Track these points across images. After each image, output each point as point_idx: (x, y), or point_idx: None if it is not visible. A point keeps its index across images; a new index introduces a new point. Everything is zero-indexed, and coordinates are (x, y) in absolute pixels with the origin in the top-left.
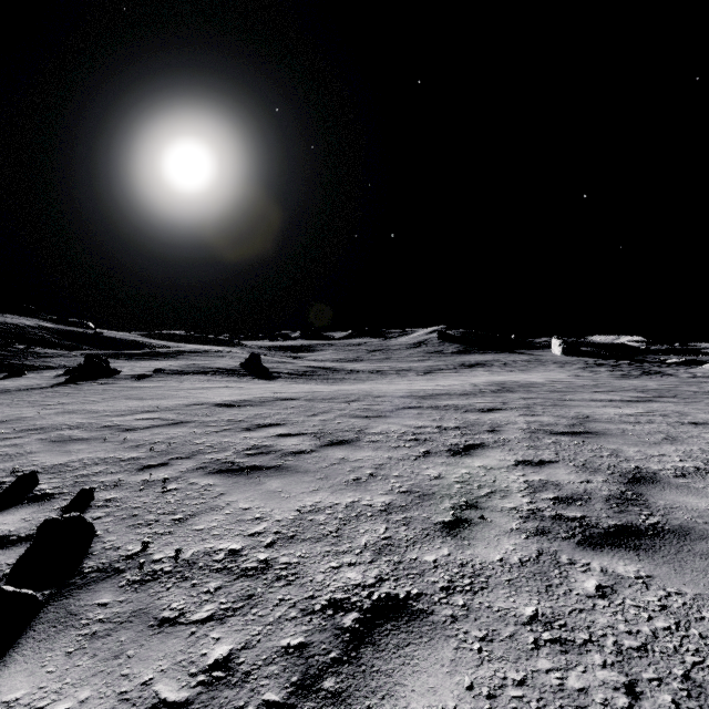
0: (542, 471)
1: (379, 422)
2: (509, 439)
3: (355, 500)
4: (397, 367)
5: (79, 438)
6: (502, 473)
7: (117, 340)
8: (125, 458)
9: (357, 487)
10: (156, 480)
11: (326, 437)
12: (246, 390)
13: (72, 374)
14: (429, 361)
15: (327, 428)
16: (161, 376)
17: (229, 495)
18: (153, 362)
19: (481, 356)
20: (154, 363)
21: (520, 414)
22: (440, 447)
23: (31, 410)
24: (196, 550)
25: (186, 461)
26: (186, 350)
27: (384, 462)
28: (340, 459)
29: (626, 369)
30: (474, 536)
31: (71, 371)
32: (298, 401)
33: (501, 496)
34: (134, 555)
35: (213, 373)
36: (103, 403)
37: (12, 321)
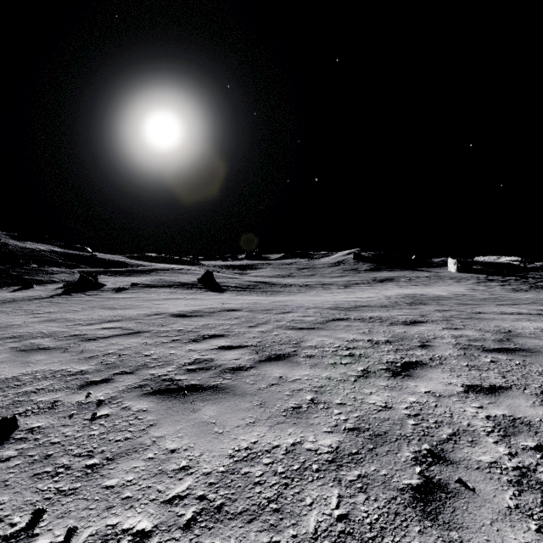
0: (500, 401)
1: (313, 334)
2: (444, 356)
3: (296, 440)
4: (321, 281)
5: (44, 347)
6: (455, 403)
7: (107, 261)
8: (74, 371)
9: (297, 420)
10: (91, 401)
11: (264, 350)
12: (199, 301)
13: (68, 287)
14: (347, 277)
15: (265, 340)
16: (135, 288)
17: (159, 427)
18: (131, 278)
19: (389, 272)
20: (132, 279)
21: (443, 328)
22: (377, 364)
23: (22, 318)
24: (94, 529)
25: (128, 377)
26: (158, 268)
27: (324, 384)
28: (278, 378)
29: (515, 284)
30: (462, 521)
31: (68, 285)
32: (241, 312)
33: (469, 442)
34: (14, 537)
35: (176, 287)
36: (81, 312)
37: (31, 247)
